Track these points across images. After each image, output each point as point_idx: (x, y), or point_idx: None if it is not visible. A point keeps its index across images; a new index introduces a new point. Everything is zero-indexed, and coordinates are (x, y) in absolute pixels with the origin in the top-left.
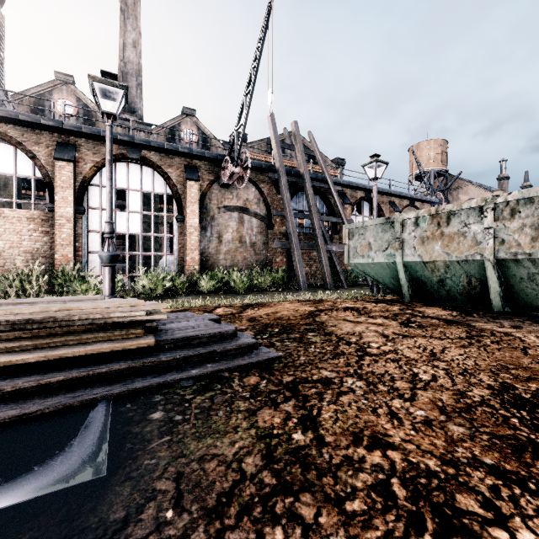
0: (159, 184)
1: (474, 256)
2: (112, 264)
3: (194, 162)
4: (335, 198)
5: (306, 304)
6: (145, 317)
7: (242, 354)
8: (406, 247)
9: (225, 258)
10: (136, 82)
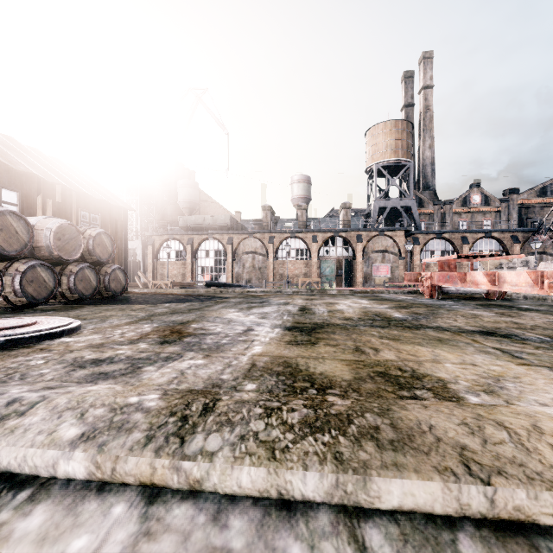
0: (496, 246)
1: None
2: None
3: (515, 233)
4: None
5: None
6: None
7: None
8: None
9: None
10: (431, 169)
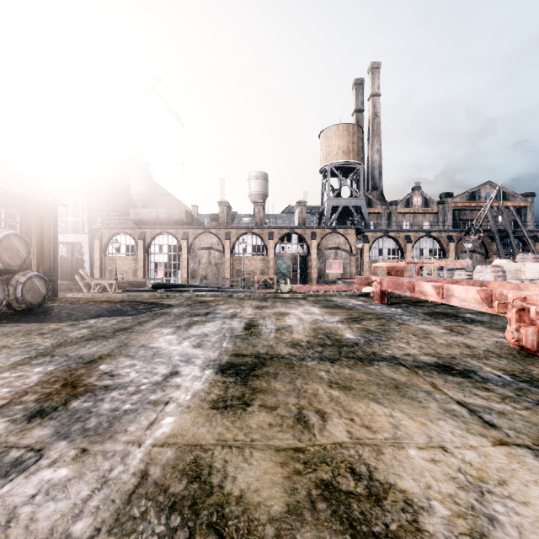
0: (435, 244)
1: None
2: None
3: (450, 233)
4: (529, 241)
5: None
6: None
7: None
8: None
9: None
10: (378, 171)
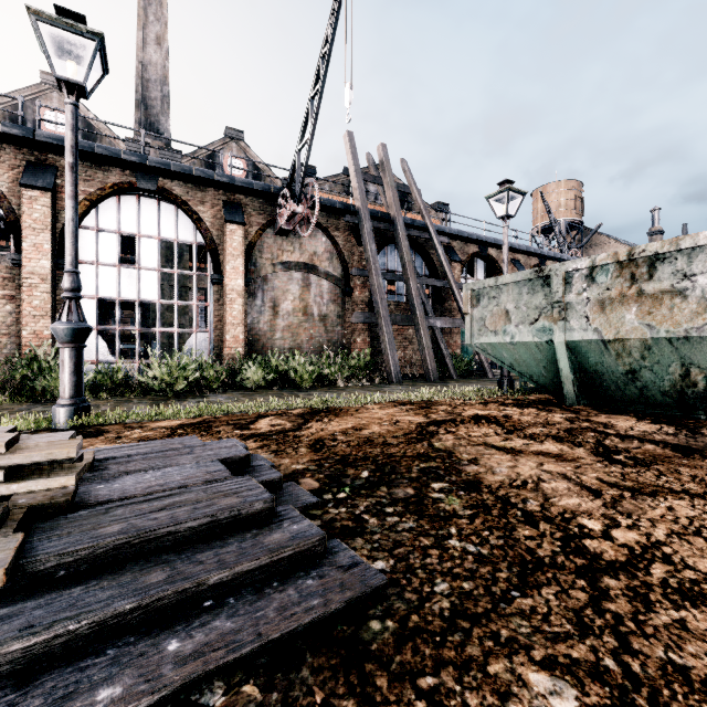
0: (186, 229)
1: (703, 330)
2: (76, 343)
3: (238, 197)
4: (439, 252)
5: (409, 410)
6: (2, 486)
7: (281, 580)
8: (571, 316)
9: (283, 338)
10: (161, 93)
